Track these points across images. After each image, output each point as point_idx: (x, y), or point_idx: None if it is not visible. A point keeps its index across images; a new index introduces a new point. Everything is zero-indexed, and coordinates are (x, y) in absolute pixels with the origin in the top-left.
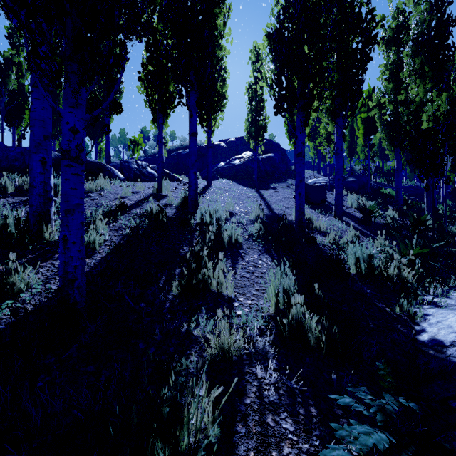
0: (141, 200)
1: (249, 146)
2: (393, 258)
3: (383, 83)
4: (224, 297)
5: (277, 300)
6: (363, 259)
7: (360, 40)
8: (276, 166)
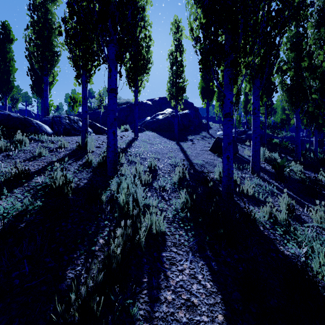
0: (56, 161)
1: (169, 104)
2: None
3: (285, 52)
4: None
5: None
6: None
7: (280, 3)
8: (191, 120)
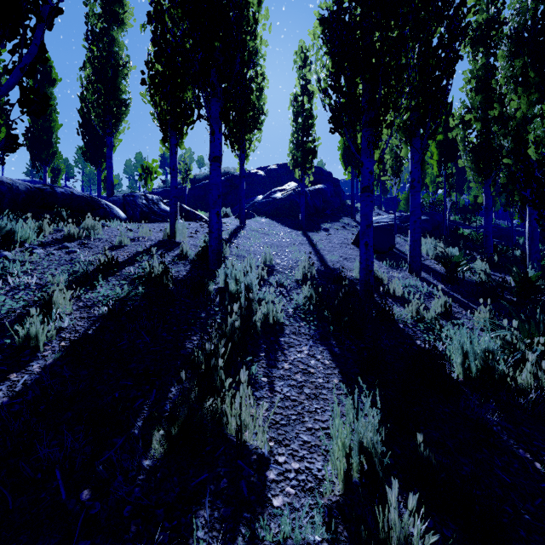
0: (142, 251)
1: (293, 175)
2: (513, 349)
3: (468, 95)
4: (251, 456)
5: (348, 466)
6: (473, 356)
7: (446, 32)
8: (327, 200)
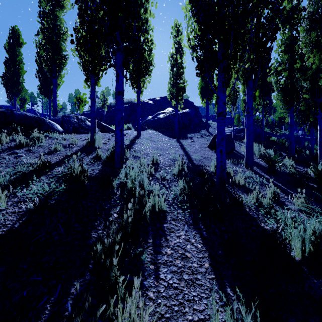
0: (70, 155)
1: (170, 103)
2: None
3: (280, 54)
4: None
5: None
6: (306, 239)
7: (271, 12)
8: (191, 119)
